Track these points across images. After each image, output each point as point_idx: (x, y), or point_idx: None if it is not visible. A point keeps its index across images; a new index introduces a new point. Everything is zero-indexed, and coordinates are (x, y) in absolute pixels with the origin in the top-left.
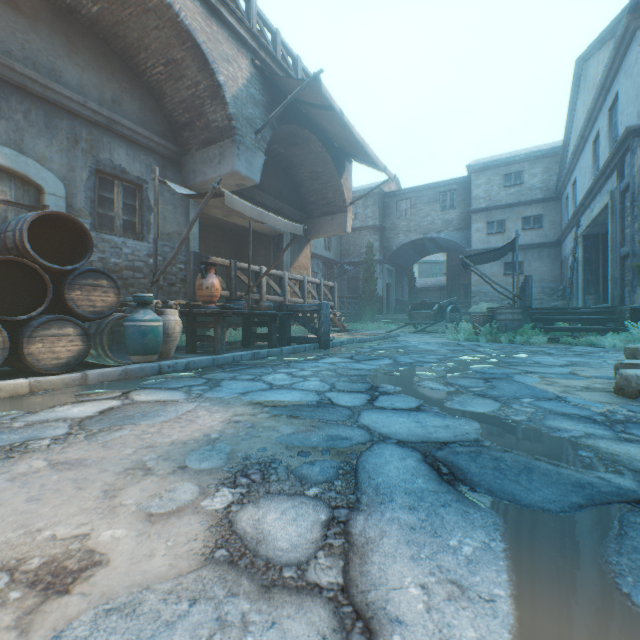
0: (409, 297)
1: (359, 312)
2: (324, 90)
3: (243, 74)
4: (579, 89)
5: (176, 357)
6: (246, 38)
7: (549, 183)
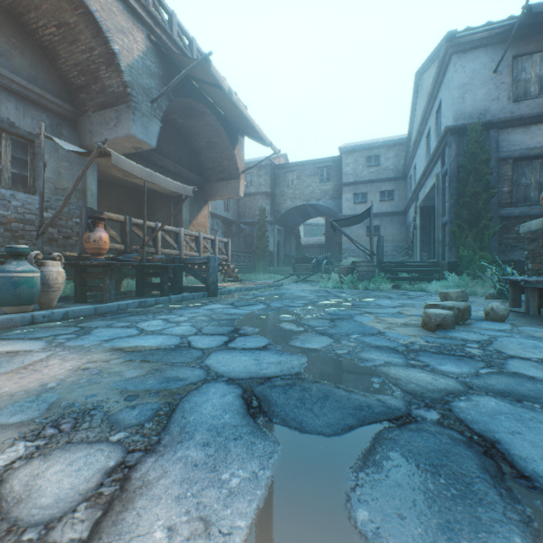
0: (296, 252)
1: (254, 265)
2: (214, 70)
3: (139, 46)
4: (418, 95)
5: (61, 307)
6: (142, 14)
7: (399, 166)
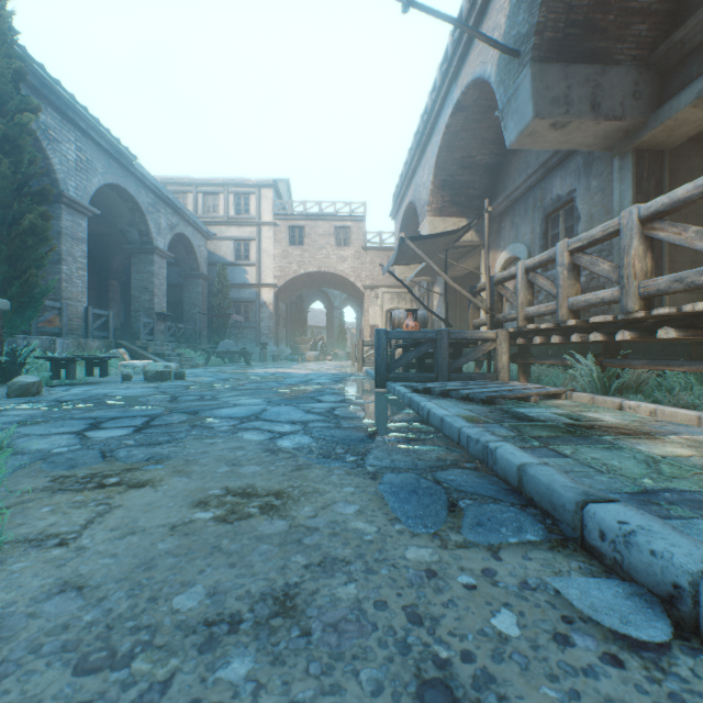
0: None
1: None
2: None
3: (506, 6)
4: None
5: None
6: None
7: None
